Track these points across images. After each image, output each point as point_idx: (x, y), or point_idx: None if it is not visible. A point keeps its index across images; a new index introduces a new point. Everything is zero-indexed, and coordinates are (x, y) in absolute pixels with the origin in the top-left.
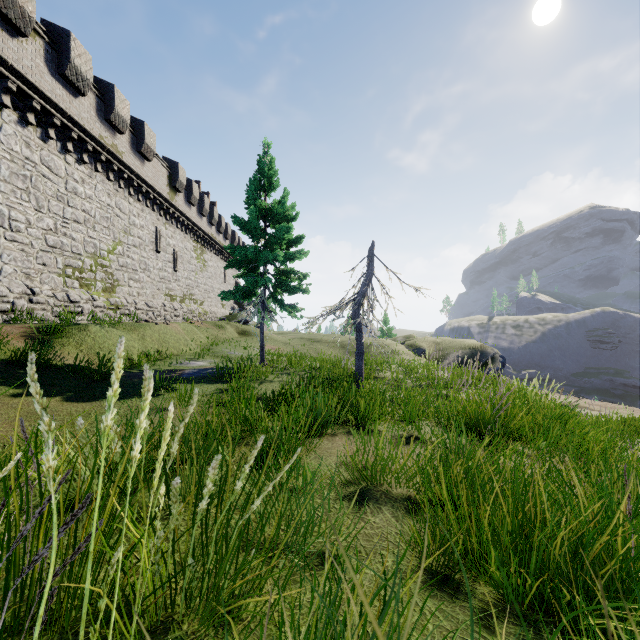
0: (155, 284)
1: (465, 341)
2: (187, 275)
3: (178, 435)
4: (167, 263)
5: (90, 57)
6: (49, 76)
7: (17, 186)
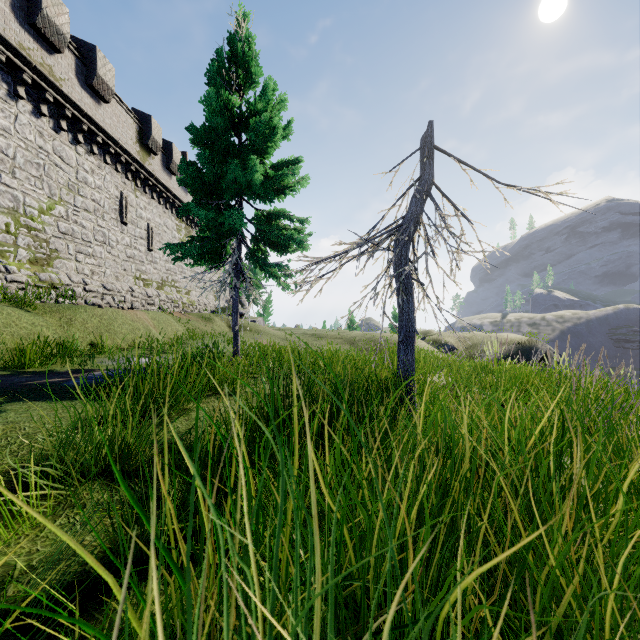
0: (120, 263)
1: (503, 335)
2: (167, 258)
3: None
4: (138, 239)
5: None
6: None
7: None
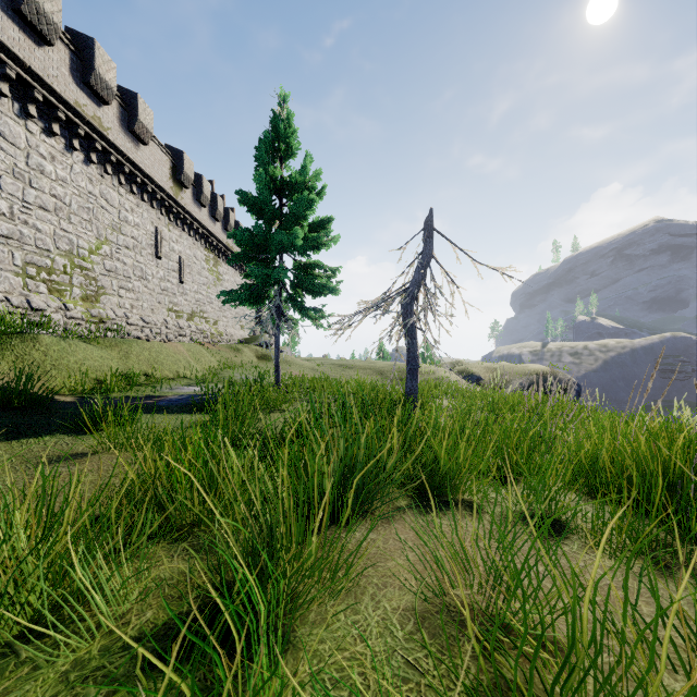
0: (155, 296)
1: (529, 366)
2: (197, 288)
3: None
4: (171, 272)
5: None
6: None
7: None
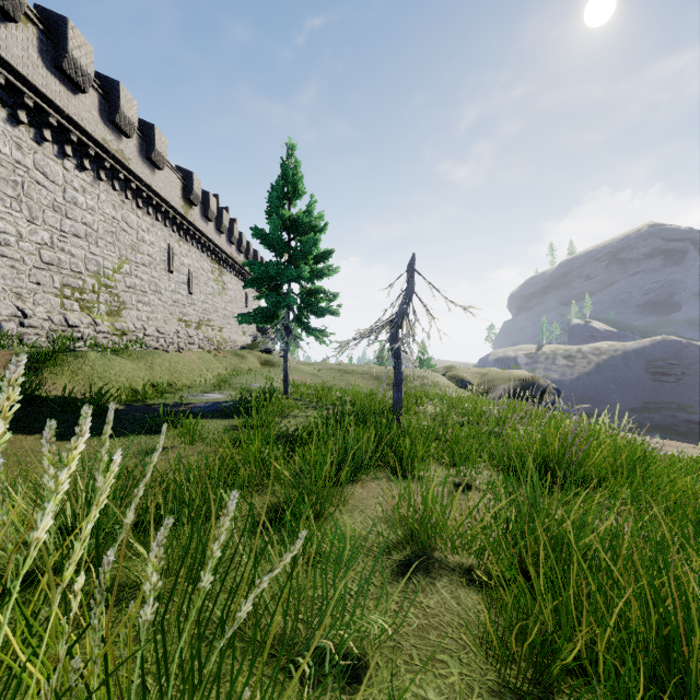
0: (167, 308)
1: (514, 372)
2: (204, 298)
3: (137, 494)
4: (181, 285)
5: (91, 49)
6: (43, 69)
7: (6, 193)
